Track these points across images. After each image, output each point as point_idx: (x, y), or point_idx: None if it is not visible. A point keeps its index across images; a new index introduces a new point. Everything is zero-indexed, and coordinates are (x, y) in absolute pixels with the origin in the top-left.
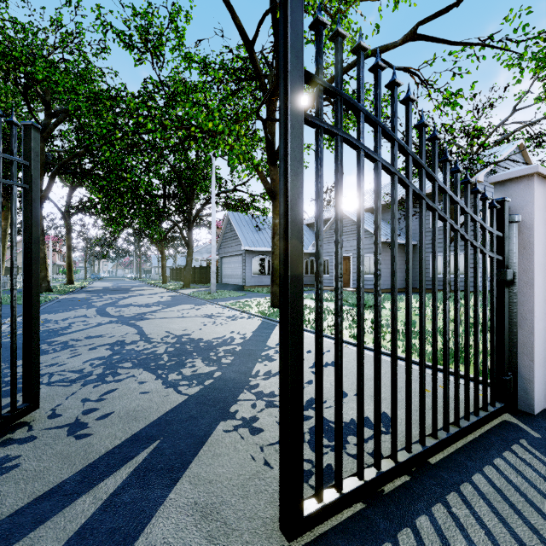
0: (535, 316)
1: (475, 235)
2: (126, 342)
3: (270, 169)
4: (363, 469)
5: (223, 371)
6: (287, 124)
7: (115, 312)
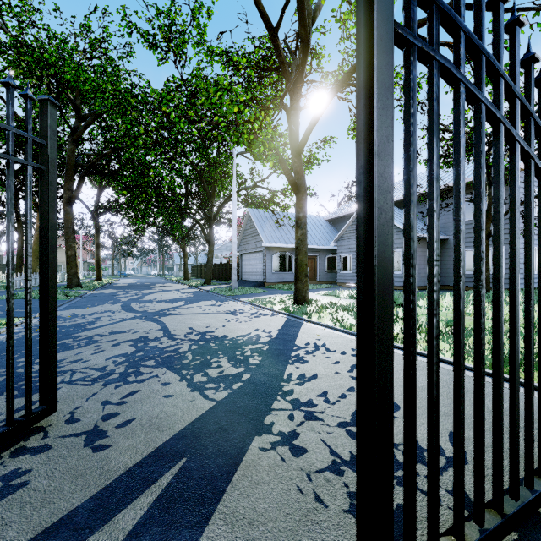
0: None
1: None
2: (150, 338)
3: (293, 161)
4: (464, 527)
5: (251, 373)
6: (371, 34)
7: (139, 308)
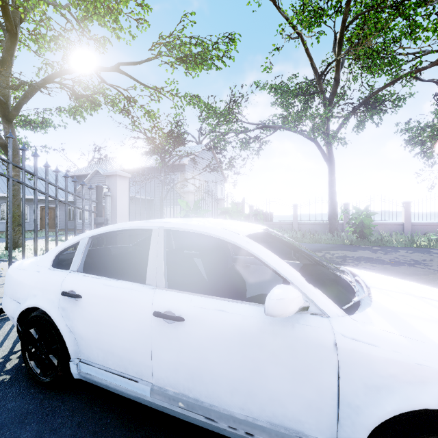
0: (117, 238)
1: (74, 201)
2: None
3: (4, 126)
4: None
5: None
6: None
7: None
